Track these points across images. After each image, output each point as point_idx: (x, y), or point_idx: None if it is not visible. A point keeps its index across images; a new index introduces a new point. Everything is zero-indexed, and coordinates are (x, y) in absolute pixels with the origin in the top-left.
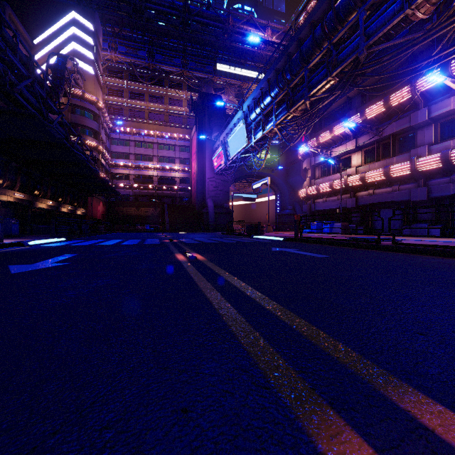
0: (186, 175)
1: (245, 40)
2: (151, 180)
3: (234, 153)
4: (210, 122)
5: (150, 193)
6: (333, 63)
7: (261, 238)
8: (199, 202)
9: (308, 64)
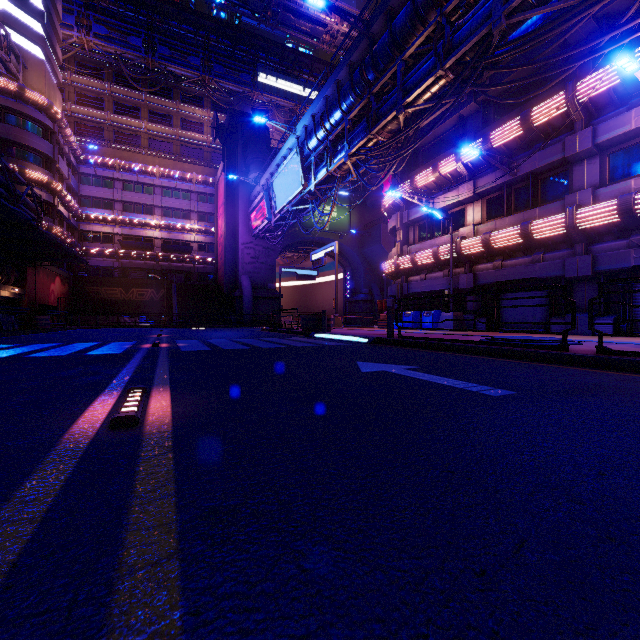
0: (209, 238)
1: (300, 23)
2: (149, 245)
3: (282, 202)
4: (246, 156)
5: (149, 264)
6: (447, 47)
7: (327, 338)
8: (228, 281)
9: (403, 52)
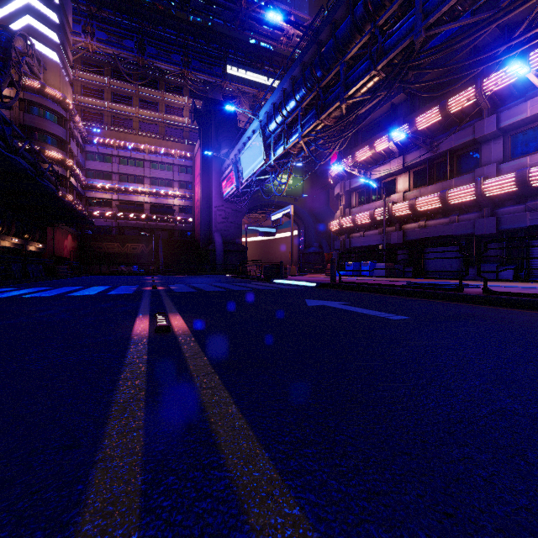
0: (188, 202)
1: (262, 29)
2: (140, 208)
3: (248, 174)
4: (218, 136)
5: (140, 224)
6: (379, 52)
7: (284, 283)
8: (204, 237)
9: (344, 55)
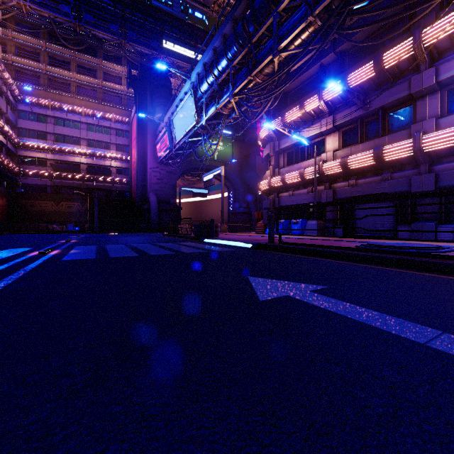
0: (125, 164)
1: None
2: (76, 168)
3: (180, 135)
4: (153, 101)
5: (76, 184)
6: None
7: (215, 243)
8: (139, 197)
9: (278, 6)
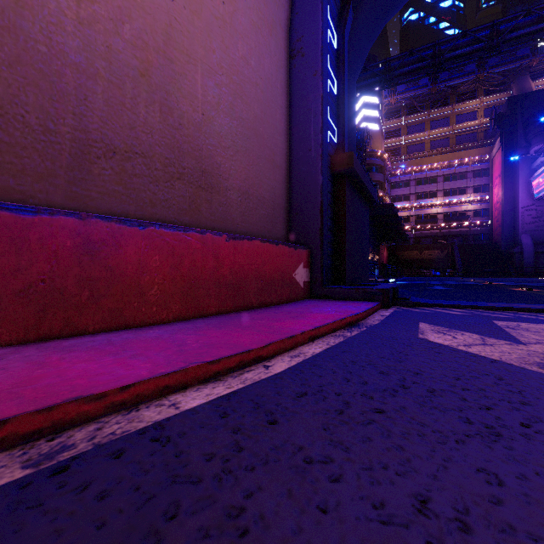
0: (483, 205)
1: None
2: (434, 220)
3: None
4: (526, 133)
5: (433, 233)
6: None
7: None
8: (506, 240)
9: None
